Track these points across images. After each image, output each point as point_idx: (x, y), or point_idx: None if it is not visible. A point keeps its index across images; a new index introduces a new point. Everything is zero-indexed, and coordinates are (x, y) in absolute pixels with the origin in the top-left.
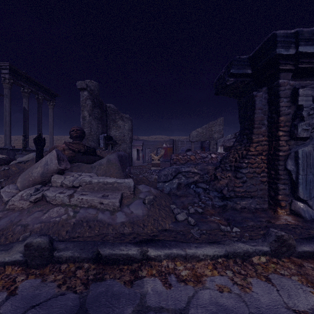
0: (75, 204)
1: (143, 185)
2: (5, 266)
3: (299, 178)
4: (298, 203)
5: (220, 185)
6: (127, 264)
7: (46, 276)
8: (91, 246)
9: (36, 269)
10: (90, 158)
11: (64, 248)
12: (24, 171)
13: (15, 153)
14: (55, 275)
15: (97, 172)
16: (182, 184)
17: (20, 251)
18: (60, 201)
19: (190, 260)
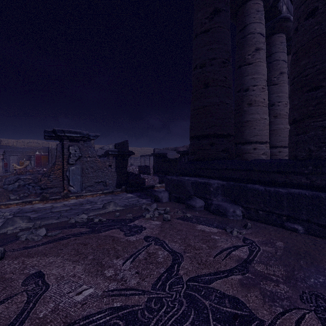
0: None
1: None
2: None
3: (70, 178)
4: (70, 187)
5: (41, 183)
6: None
7: None
8: None
9: None
10: None
11: None
12: None
13: None
14: None
15: None
16: (21, 185)
17: None
18: None
19: (7, 205)
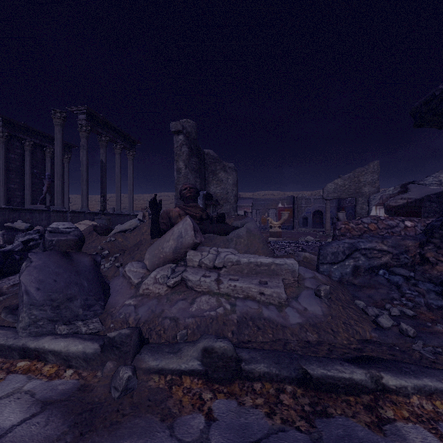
0: (226, 293)
1: (303, 268)
2: (181, 376)
3: None
4: None
5: (437, 272)
6: (350, 393)
7: (240, 398)
8: (288, 360)
9: (219, 385)
10: (221, 227)
11: (249, 358)
12: (143, 244)
13: (92, 217)
14: (250, 397)
15: (236, 248)
16: (361, 268)
17: (196, 358)
18: (206, 287)
19: None
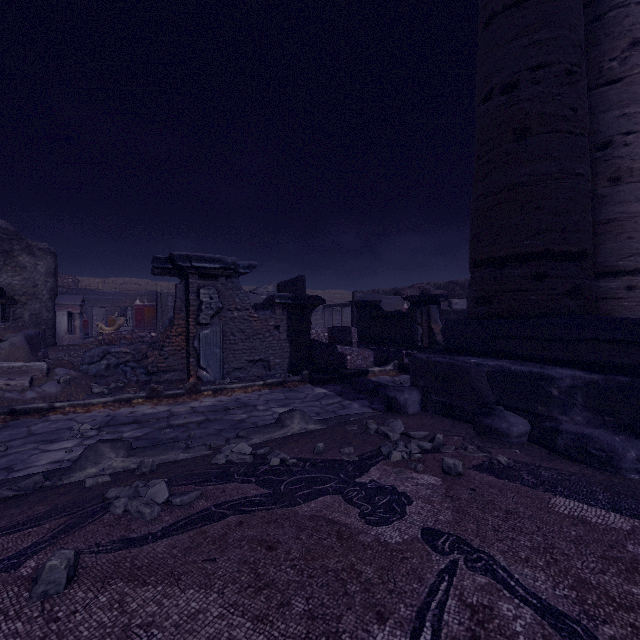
0: None
1: (62, 368)
2: None
3: (201, 353)
4: (201, 371)
5: (148, 362)
6: (38, 413)
7: None
8: (6, 407)
9: None
10: None
11: None
12: None
13: None
14: None
15: None
16: (112, 365)
17: None
18: None
19: (88, 406)
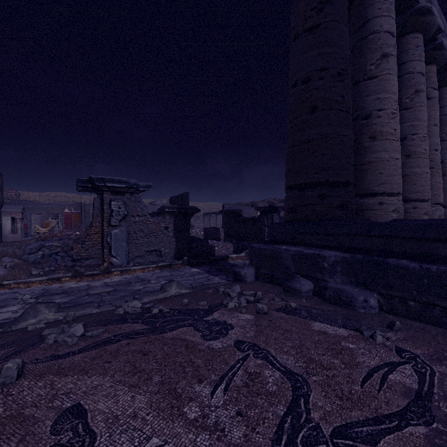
0: None
1: (8, 257)
2: None
3: (112, 246)
4: (112, 258)
5: (73, 253)
6: None
7: None
8: None
9: None
10: None
11: None
12: None
13: None
14: None
15: None
16: (47, 255)
17: None
18: None
19: (28, 283)
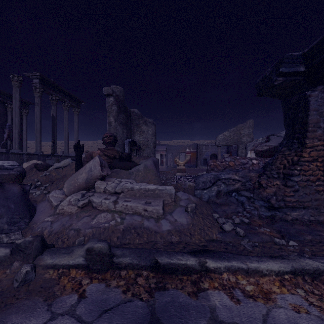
0: (120, 210)
1: (182, 192)
2: (69, 269)
3: None
4: None
5: (266, 193)
6: (185, 274)
7: (109, 282)
8: (147, 254)
9: (97, 274)
10: (126, 164)
11: (121, 254)
12: (67, 177)
13: (45, 158)
14: (116, 281)
15: (135, 179)
16: (222, 192)
17: (82, 256)
18: (106, 207)
19: (252, 275)
